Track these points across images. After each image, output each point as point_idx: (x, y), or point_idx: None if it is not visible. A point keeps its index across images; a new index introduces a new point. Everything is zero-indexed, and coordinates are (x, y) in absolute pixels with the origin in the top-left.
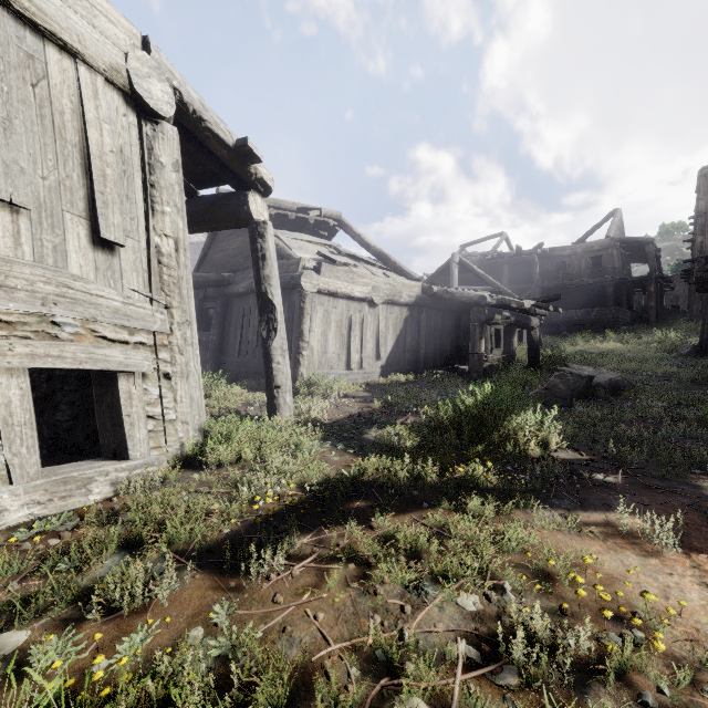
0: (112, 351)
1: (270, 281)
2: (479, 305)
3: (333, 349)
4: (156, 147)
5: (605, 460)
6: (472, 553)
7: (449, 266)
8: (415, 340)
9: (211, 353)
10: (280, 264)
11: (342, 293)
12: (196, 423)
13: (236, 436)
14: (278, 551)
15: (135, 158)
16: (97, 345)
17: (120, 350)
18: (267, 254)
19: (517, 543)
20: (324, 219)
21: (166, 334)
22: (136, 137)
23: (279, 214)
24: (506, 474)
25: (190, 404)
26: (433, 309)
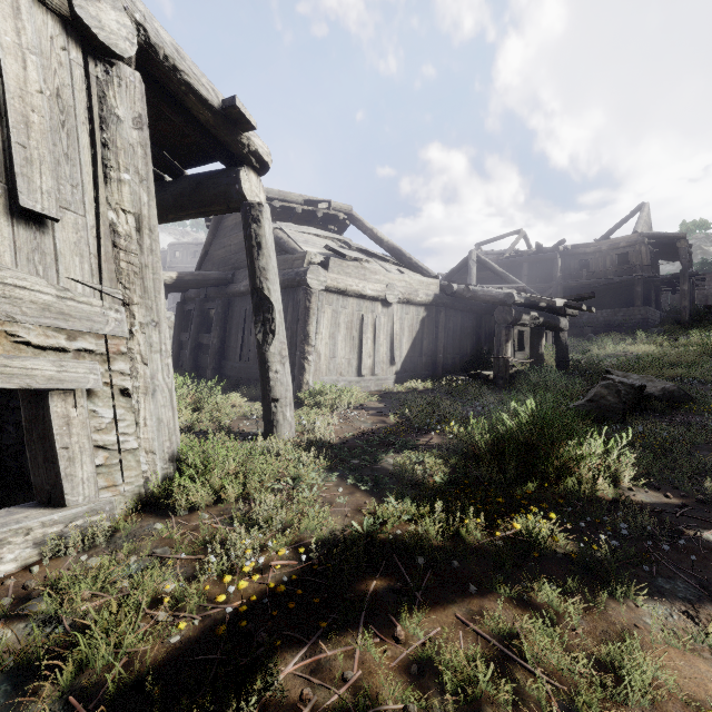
0: (37, 362)
1: (266, 274)
2: (505, 304)
3: (342, 353)
4: (110, 95)
5: (703, 506)
6: (569, 707)
7: (466, 263)
8: (432, 343)
9: (212, 357)
10: (284, 260)
11: (352, 291)
12: (165, 451)
13: (216, 468)
14: (242, 706)
15: (79, 107)
16: (17, 354)
17: (50, 360)
18: (262, 242)
19: (639, 685)
20: (333, 212)
21: (124, 338)
22: (81, 80)
23: (284, 206)
24: (580, 533)
25: (158, 427)
26: (452, 309)
